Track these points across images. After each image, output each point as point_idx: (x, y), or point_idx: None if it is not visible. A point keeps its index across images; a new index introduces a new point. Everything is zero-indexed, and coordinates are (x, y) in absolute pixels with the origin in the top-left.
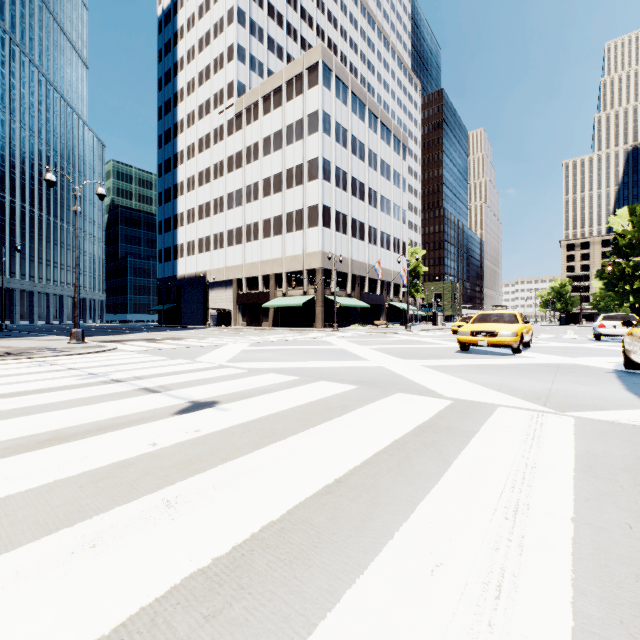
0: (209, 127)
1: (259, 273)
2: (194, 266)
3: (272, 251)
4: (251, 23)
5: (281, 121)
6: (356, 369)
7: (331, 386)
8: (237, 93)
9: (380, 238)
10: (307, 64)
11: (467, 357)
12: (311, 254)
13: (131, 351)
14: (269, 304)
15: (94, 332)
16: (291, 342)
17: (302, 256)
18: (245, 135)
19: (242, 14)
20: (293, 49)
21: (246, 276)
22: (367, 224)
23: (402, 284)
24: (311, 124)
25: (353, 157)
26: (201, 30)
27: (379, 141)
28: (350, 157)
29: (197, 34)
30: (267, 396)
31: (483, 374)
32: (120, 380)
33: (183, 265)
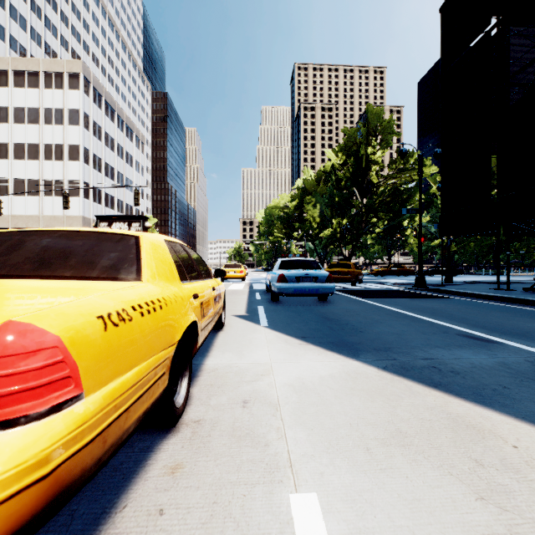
0: None
1: (9, 225)
2: None
3: (27, 208)
4: None
5: (38, 101)
6: None
7: None
8: None
9: (126, 208)
10: (68, 69)
11: None
12: (72, 217)
13: None
14: None
15: None
16: None
17: (63, 217)
18: None
19: None
20: (37, 24)
21: None
22: (117, 198)
23: None
24: (72, 117)
25: (106, 148)
26: None
27: (125, 138)
28: (104, 148)
29: None
30: None
31: None
32: None
33: None
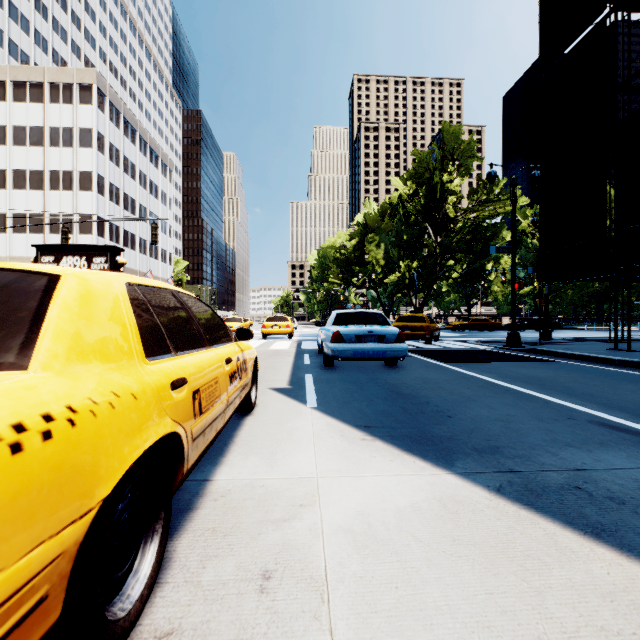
0: None
1: None
2: None
3: (28, 249)
4: None
5: (42, 118)
6: None
7: None
8: None
9: (150, 249)
10: (79, 80)
11: None
12: None
13: None
14: None
15: None
16: None
17: None
18: None
19: None
20: (43, 26)
21: None
22: (138, 236)
23: None
24: (84, 138)
25: (125, 175)
26: None
27: (149, 164)
28: (123, 175)
29: None
30: None
31: None
32: None
33: None
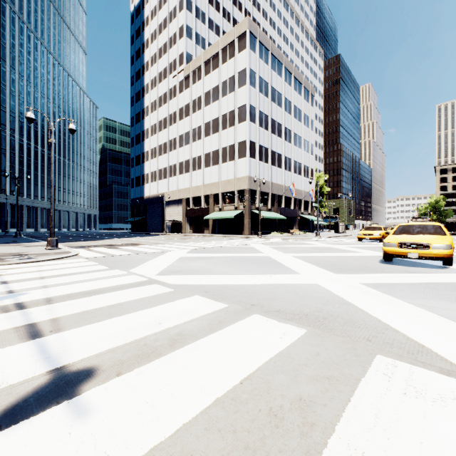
0: (166, 88)
1: (202, 194)
2: (156, 189)
3: (211, 177)
4: (196, 9)
5: (218, 79)
6: (290, 288)
7: (268, 329)
8: (186, 61)
9: (293, 166)
10: (237, 34)
11: (400, 270)
12: (240, 178)
13: (85, 258)
14: (209, 217)
15: (81, 238)
16: (224, 249)
17: (234, 180)
18: (191, 91)
19: (189, 3)
20: (227, 27)
21: (192, 196)
22: (283, 155)
23: (310, 201)
24: (240, 79)
25: (273, 104)
26: (160, 18)
27: (293, 91)
28: (270, 104)
29: (158, 21)
30: (174, 357)
31: (453, 302)
32: (23, 304)
33: (148, 189)
